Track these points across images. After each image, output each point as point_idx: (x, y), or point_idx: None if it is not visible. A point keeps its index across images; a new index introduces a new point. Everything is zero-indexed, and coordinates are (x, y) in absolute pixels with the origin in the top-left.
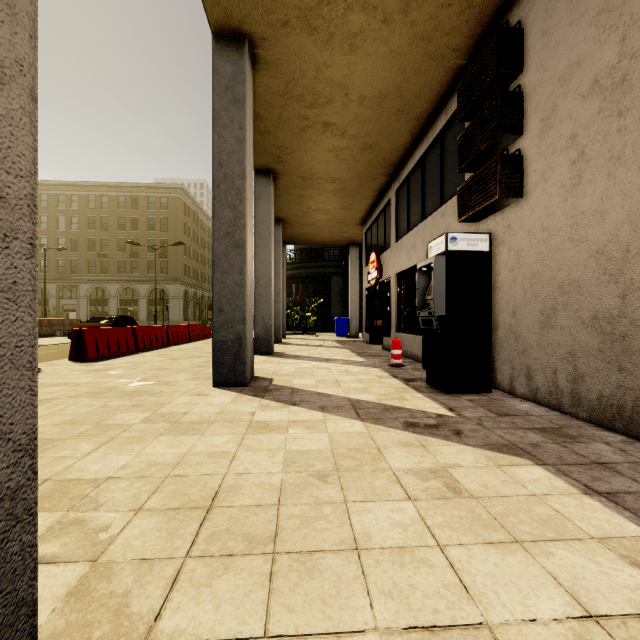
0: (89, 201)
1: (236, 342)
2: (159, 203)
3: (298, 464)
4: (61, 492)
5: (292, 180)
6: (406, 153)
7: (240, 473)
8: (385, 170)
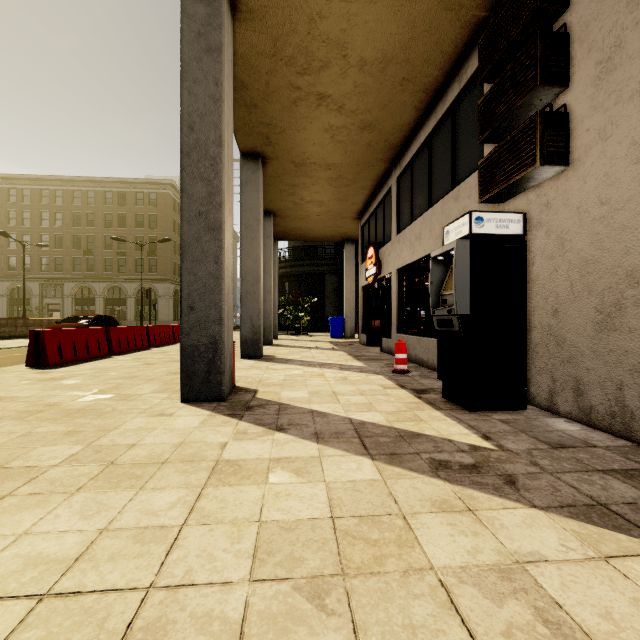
0: (74, 196)
1: (210, 347)
2: (147, 199)
3: (277, 558)
4: None
5: (283, 166)
6: (410, 134)
7: (175, 585)
8: (385, 155)
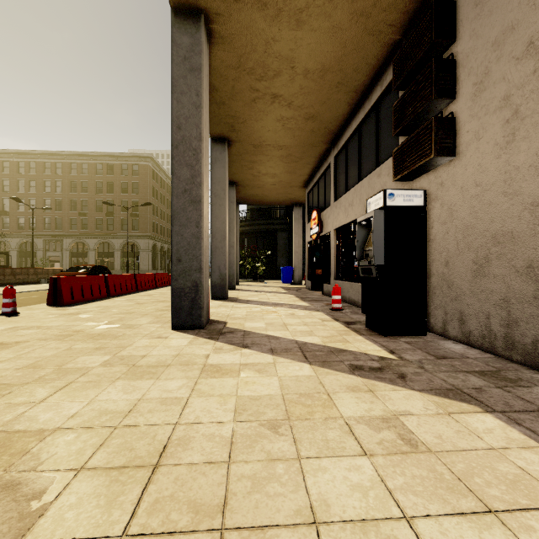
0: (71, 168)
1: (193, 289)
2: (131, 170)
3: (249, 412)
4: (3, 447)
5: (244, 147)
6: (344, 123)
7: (191, 423)
8: (325, 138)
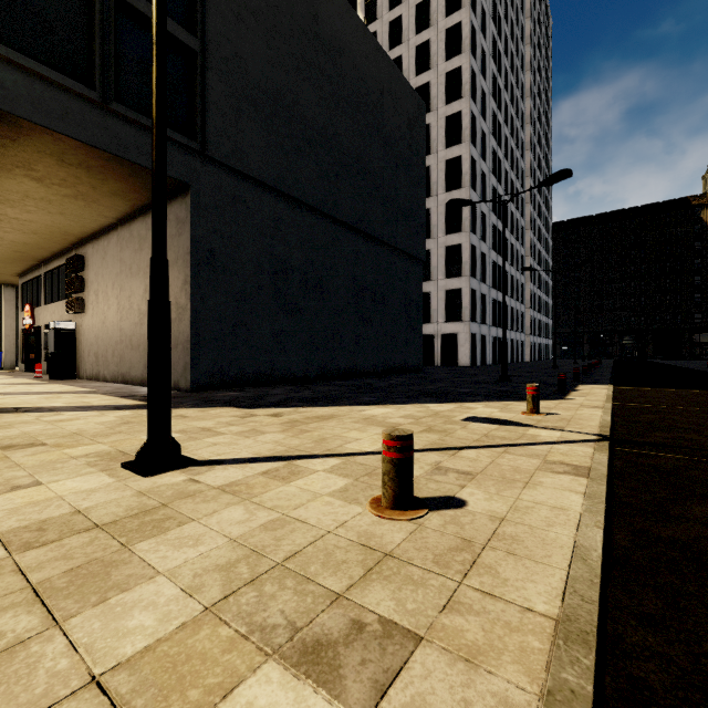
0: None
1: None
2: None
3: None
4: None
5: None
6: (50, 258)
7: None
8: (36, 260)
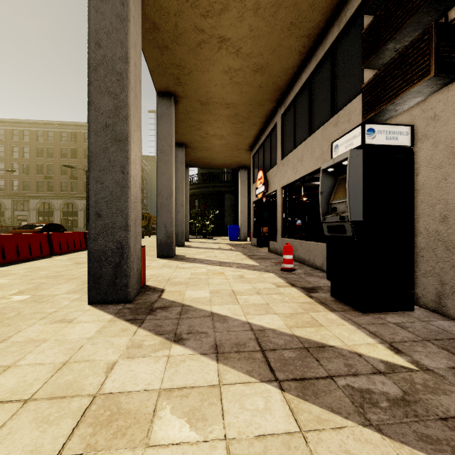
0: (38, 135)
1: (117, 252)
2: None
3: None
4: None
5: (191, 104)
6: (293, 77)
7: None
8: (273, 95)
